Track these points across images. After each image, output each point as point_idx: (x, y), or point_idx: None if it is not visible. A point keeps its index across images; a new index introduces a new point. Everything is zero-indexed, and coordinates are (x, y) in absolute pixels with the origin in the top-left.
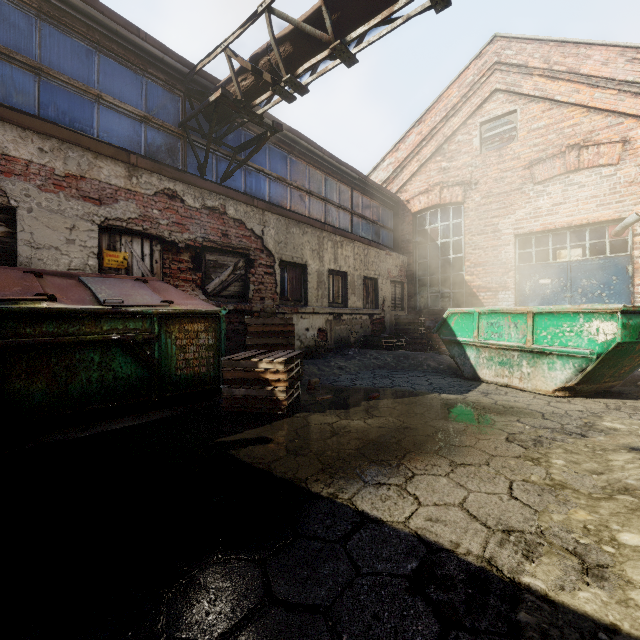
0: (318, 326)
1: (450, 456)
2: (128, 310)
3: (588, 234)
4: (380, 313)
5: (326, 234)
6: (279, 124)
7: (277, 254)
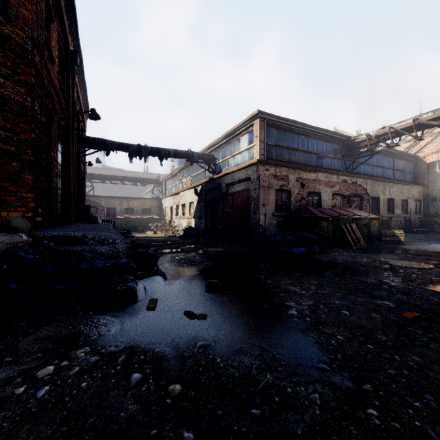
0: None
1: None
2: (366, 217)
3: None
4: (409, 216)
5: (386, 183)
6: (380, 151)
7: (370, 195)
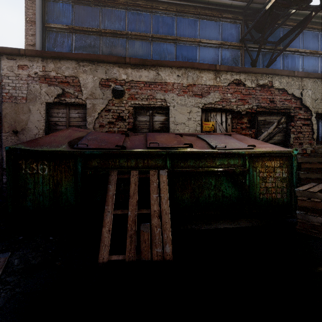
0: None
1: None
2: (230, 152)
3: None
4: None
5: None
6: None
7: (313, 109)
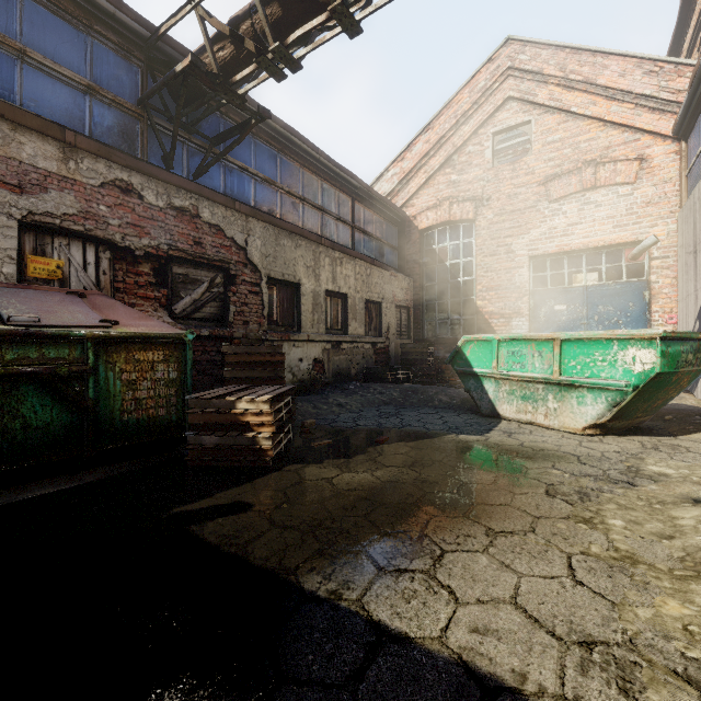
0: (314, 356)
1: (485, 520)
2: (46, 332)
3: (604, 257)
4: (384, 341)
5: (323, 249)
6: (266, 110)
7: (264, 269)
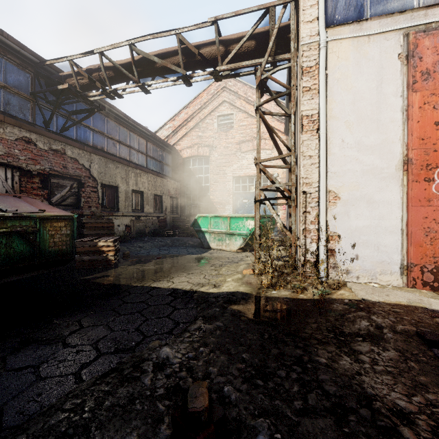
0: (126, 223)
1: (188, 272)
2: (22, 215)
3: (262, 180)
4: (164, 216)
5: (131, 168)
6: (103, 106)
7: (99, 180)
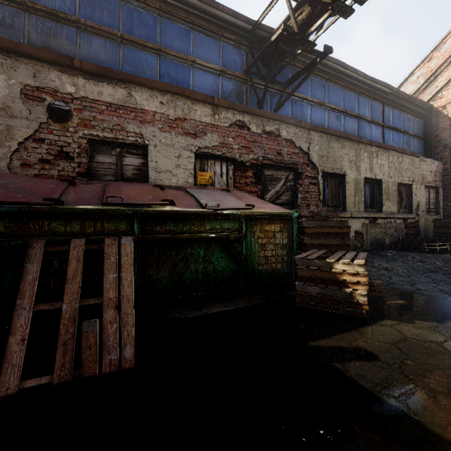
0: (355, 229)
1: None
2: (223, 212)
3: None
4: (414, 217)
5: (362, 146)
6: (329, 47)
7: (320, 166)
